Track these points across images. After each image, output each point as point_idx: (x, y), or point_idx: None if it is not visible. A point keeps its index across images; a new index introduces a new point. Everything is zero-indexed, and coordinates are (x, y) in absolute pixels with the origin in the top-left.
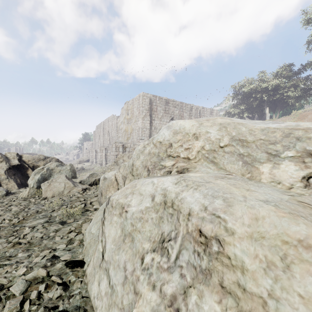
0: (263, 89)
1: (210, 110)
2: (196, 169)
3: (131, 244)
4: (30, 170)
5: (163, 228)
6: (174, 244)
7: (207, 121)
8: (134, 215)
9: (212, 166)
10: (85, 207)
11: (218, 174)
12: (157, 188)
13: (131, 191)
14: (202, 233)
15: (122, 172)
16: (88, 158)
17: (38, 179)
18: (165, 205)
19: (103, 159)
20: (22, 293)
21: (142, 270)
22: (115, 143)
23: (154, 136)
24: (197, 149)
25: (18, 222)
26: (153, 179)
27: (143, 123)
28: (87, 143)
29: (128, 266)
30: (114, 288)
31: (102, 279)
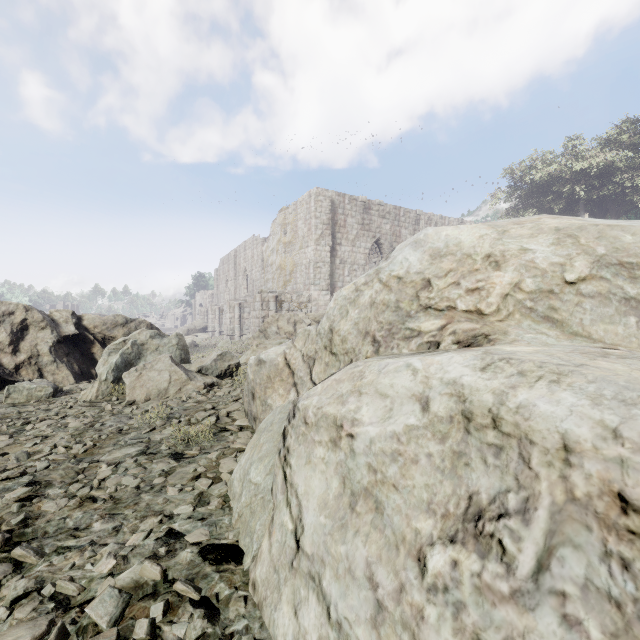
0: (576, 175)
1: (457, 223)
2: (509, 337)
3: (378, 519)
4: (99, 346)
5: (470, 483)
6: (524, 529)
7: (519, 225)
8: (376, 446)
9: (550, 330)
10: (218, 424)
11: (583, 348)
12: (429, 381)
13: (354, 387)
14: (629, 505)
15: (301, 347)
16: (205, 323)
17: (116, 363)
18: (469, 424)
19: (234, 325)
20: (113, 621)
21: (428, 591)
22: (261, 293)
23: (381, 266)
24: (501, 290)
25: (84, 451)
26: (406, 359)
27: (318, 251)
28: (201, 294)
29: (382, 577)
30: (347, 631)
31: (304, 601)
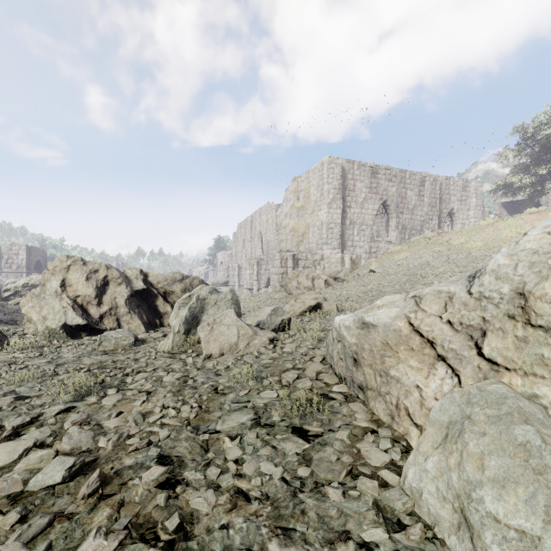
0: None
1: (462, 183)
2: None
3: None
4: (161, 299)
5: None
6: None
7: None
8: None
9: None
10: (313, 388)
11: None
12: None
13: None
14: None
15: (438, 312)
16: (226, 278)
17: (186, 316)
18: None
19: (253, 280)
20: None
21: None
22: (280, 252)
23: None
24: None
25: (195, 416)
26: None
27: (330, 214)
28: (222, 254)
29: None
30: None
31: None
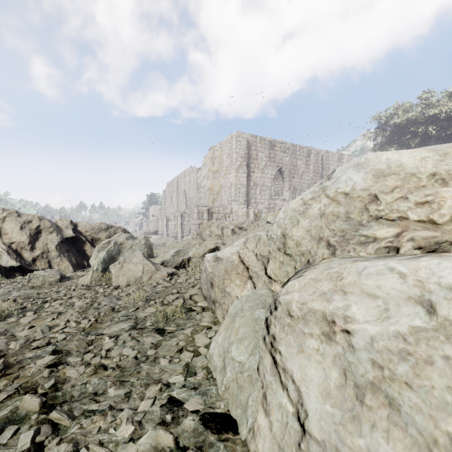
0: (429, 119)
1: (338, 156)
2: None
3: (395, 416)
4: (89, 245)
5: None
6: None
7: None
8: (379, 344)
9: None
10: (184, 305)
11: None
12: (425, 285)
13: (335, 286)
14: None
15: (253, 248)
16: (157, 228)
17: (104, 257)
18: None
19: (178, 230)
20: None
21: None
22: (198, 207)
23: (326, 185)
24: None
25: (89, 326)
26: (381, 262)
27: (237, 177)
28: (153, 208)
29: None
30: None
31: None
